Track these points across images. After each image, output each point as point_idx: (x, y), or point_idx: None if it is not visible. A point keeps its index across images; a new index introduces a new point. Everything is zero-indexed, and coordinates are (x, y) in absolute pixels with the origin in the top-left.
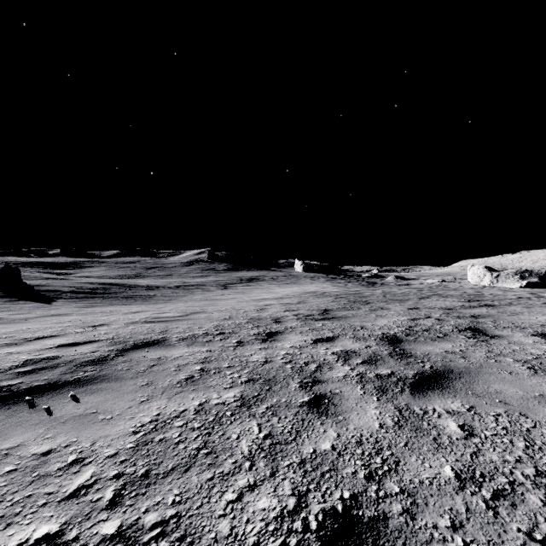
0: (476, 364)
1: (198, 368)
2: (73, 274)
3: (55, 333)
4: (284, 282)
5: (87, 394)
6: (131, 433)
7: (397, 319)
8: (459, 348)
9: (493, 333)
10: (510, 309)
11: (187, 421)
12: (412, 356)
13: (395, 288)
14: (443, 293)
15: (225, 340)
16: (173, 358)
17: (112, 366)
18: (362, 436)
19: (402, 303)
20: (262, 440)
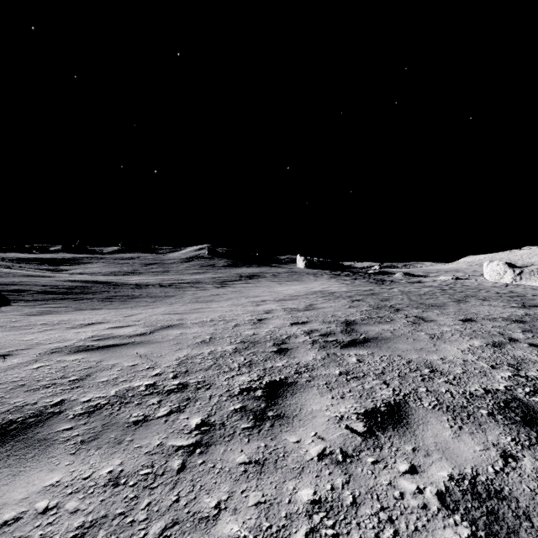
0: None
1: None
2: (68, 270)
3: None
4: (286, 279)
5: None
6: None
7: (470, 345)
8: None
9: None
10: None
11: None
12: None
13: (411, 287)
14: (474, 293)
15: (176, 418)
16: None
17: None
18: None
19: (441, 309)
20: None
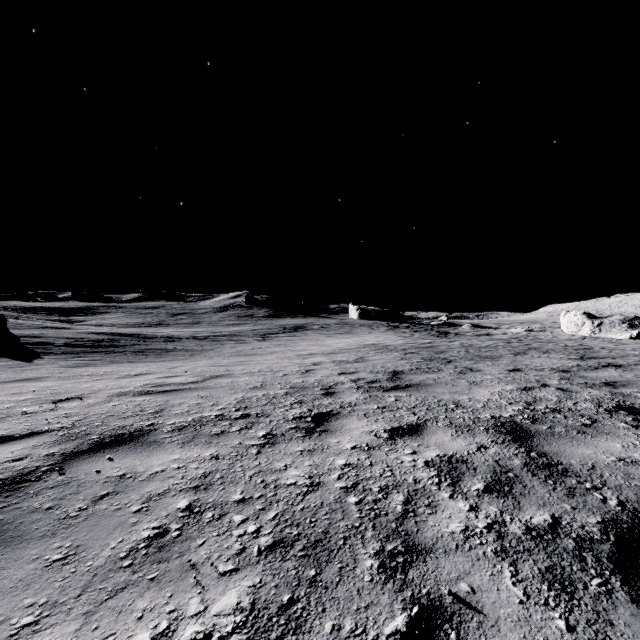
0: None
1: (182, 506)
2: (83, 321)
3: None
4: (336, 332)
5: None
6: None
7: (502, 389)
8: (637, 451)
9: None
10: None
11: None
12: (568, 471)
13: (475, 340)
14: (539, 346)
15: (247, 432)
16: (147, 477)
17: (26, 498)
18: None
19: (494, 361)
20: None
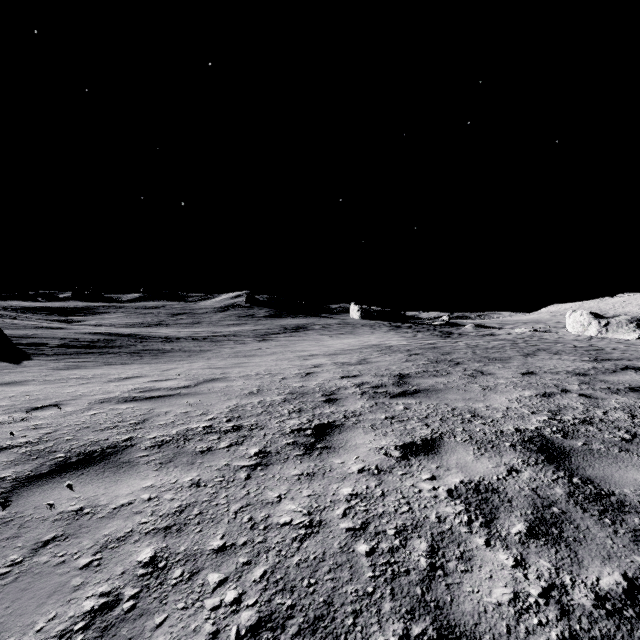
0: None
1: (145, 558)
2: (83, 321)
3: None
4: (338, 332)
5: None
6: None
7: (520, 395)
8: None
9: None
10: None
11: None
12: (625, 505)
13: (480, 340)
14: (548, 347)
15: (237, 449)
16: (108, 512)
17: None
18: None
19: (505, 363)
20: None
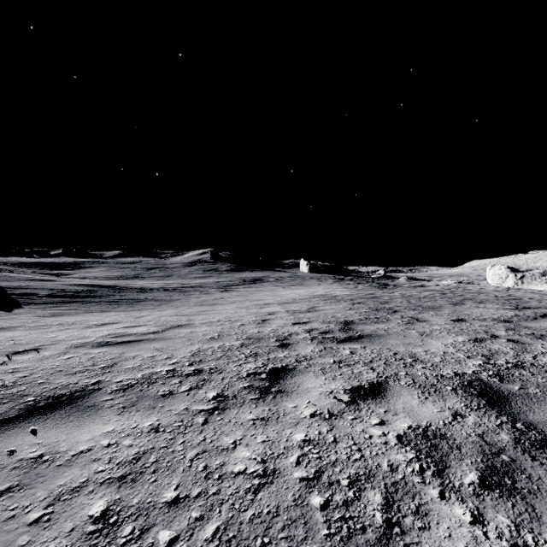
0: None
1: (96, 512)
2: (70, 274)
3: None
4: (289, 284)
5: None
6: None
7: (454, 340)
8: None
9: None
10: None
11: None
12: None
13: (412, 291)
14: (473, 296)
15: (196, 392)
16: (66, 460)
17: None
18: None
19: (437, 311)
20: None
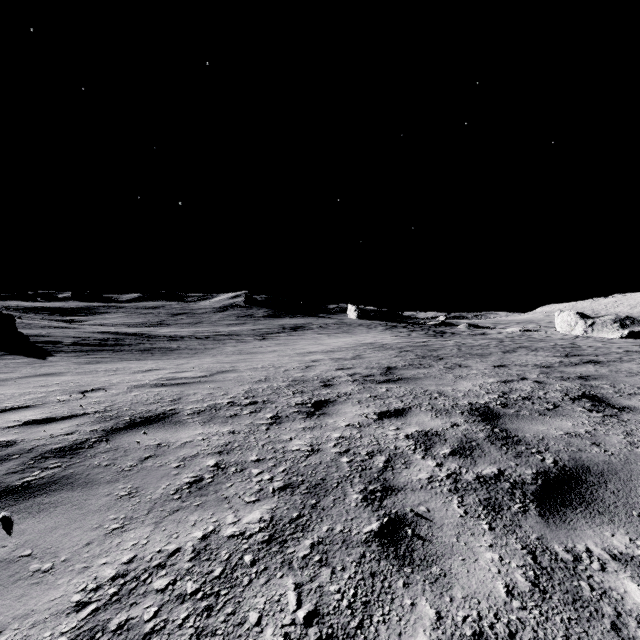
0: (619, 457)
1: (211, 464)
2: (85, 321)
3: (29, 403)
4: (335, 331)
5: (30, 514)
6: (73, 608)
7: (484, 381)
8: (583, 428)
9: (620, 404)
10: (624, 367)
11: (175, 578)
12: (521, 441)
13: (469, 339)
14: (530, 345)
15: (256, 414)
16: (178, 445)
17: (86, 459)
18: (481, 618)
19: (483, 358)
20: (302, 628)
